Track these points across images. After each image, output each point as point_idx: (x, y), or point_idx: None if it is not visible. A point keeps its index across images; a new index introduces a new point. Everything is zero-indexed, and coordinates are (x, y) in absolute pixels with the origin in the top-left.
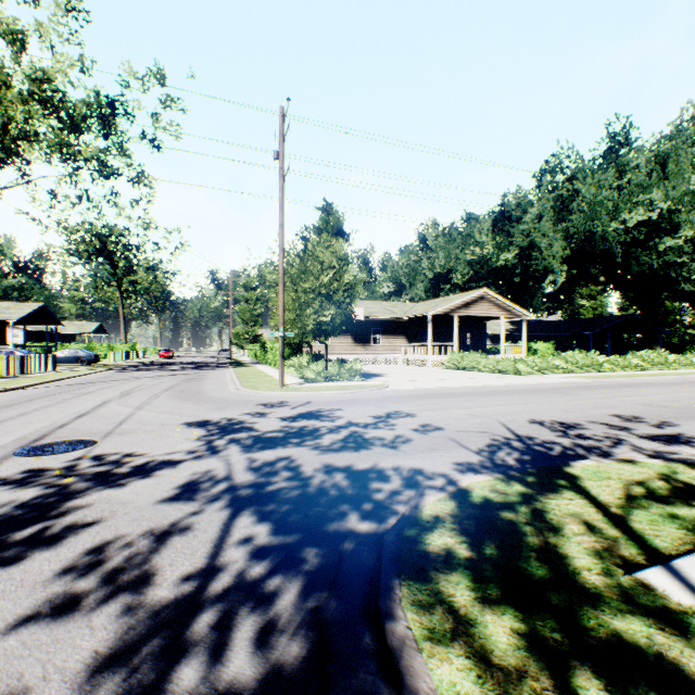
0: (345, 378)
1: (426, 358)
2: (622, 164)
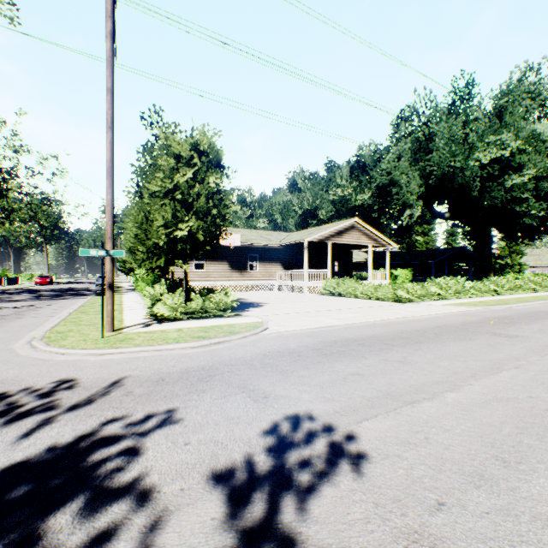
0: (212, 313)
1: (302, 285)
2: (466, 115)
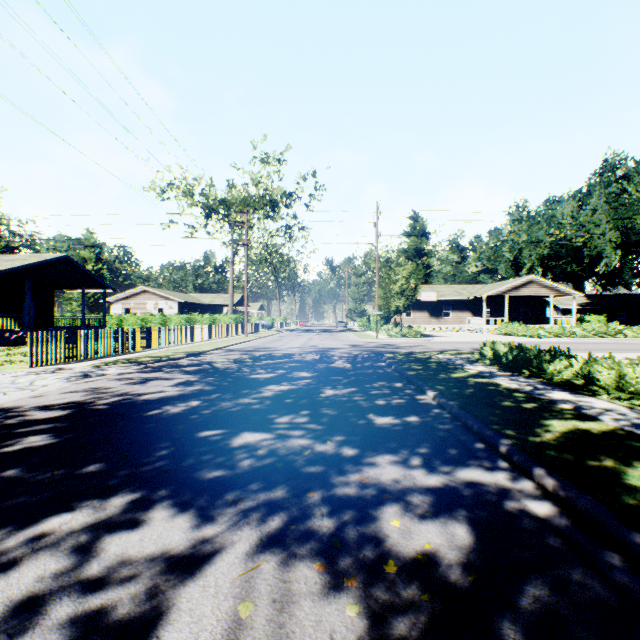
0: (412, 336)
1: (481, 327)
2: None
